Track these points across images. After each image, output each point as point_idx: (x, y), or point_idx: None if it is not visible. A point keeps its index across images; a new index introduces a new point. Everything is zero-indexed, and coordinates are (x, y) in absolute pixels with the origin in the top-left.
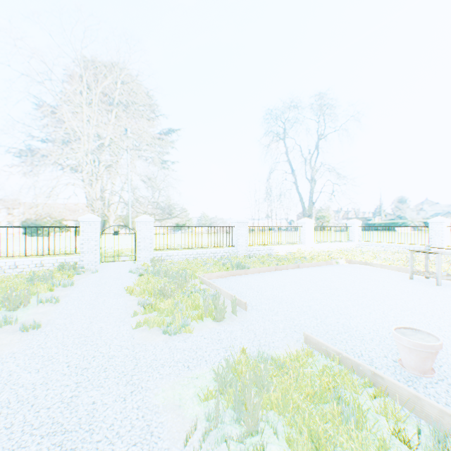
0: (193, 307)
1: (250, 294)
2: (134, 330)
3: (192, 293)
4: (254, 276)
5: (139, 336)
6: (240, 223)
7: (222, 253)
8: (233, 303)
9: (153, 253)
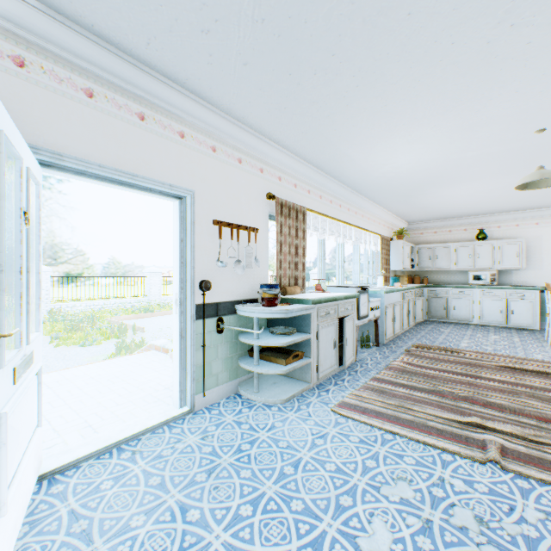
0: (102, 335)
1: (151, 326)
2: (56, 347)
3: (101, 330)
4: (159, 317)
5: (62, 349)
6: (154, 273)
7: (133, 303)
8: (134, 328)
9: (50, 304)
